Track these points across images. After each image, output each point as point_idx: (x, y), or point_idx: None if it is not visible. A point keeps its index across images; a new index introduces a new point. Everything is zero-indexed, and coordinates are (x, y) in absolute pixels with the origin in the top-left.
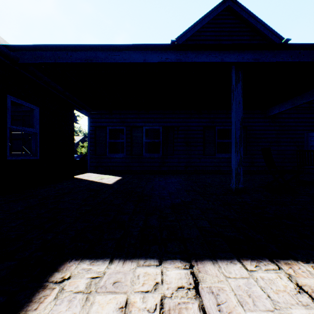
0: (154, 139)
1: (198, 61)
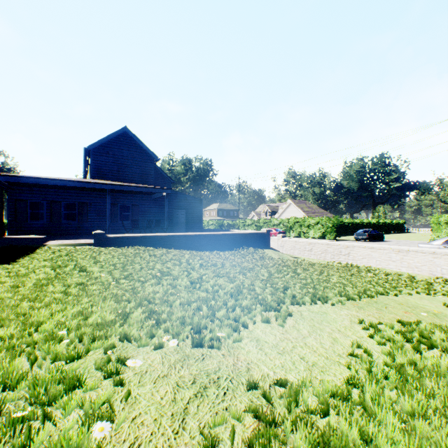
0: (72, 210)
1: (90, 187)
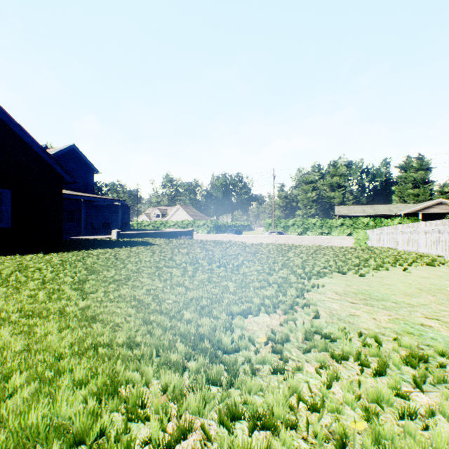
0: None
1: (74, 198)
